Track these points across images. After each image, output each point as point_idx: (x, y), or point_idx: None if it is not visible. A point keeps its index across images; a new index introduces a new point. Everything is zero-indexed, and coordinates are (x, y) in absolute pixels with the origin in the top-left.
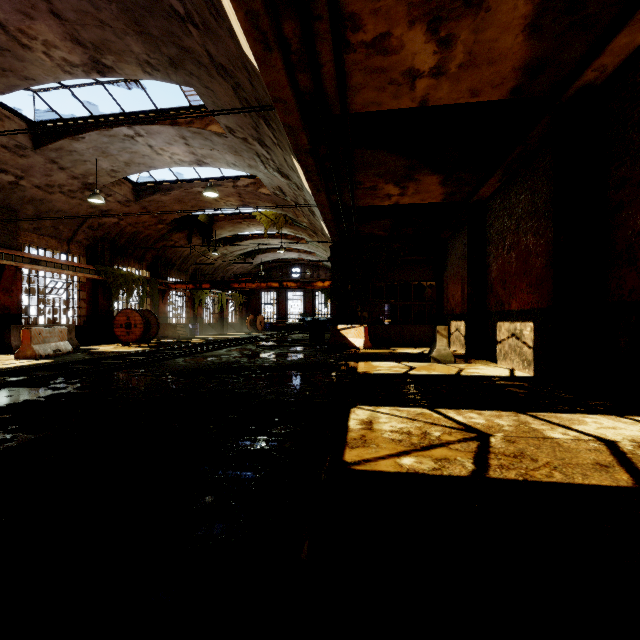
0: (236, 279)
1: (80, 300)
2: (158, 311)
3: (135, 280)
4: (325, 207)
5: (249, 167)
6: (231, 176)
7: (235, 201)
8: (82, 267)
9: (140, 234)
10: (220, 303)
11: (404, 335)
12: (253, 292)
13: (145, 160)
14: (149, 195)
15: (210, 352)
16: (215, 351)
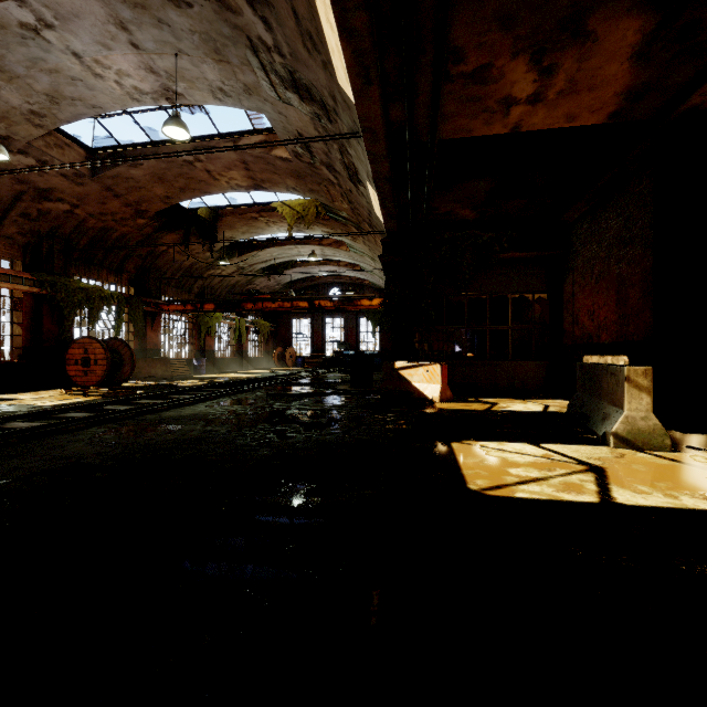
0: (250, 297)
1: (15, 324)
2: (145, 341)
3: (105, 297)
4: (378, 138)
5: (247, 93)
6: (230, 132)
7: (242, 179)
8: (10, 274)
9: (112, 232)
10: (237, 332)
11: (498, 377)
12: (282, 319)
13: (80, 91)
14: (111, 166)
15: (180, 408)
16: (191, 406)
